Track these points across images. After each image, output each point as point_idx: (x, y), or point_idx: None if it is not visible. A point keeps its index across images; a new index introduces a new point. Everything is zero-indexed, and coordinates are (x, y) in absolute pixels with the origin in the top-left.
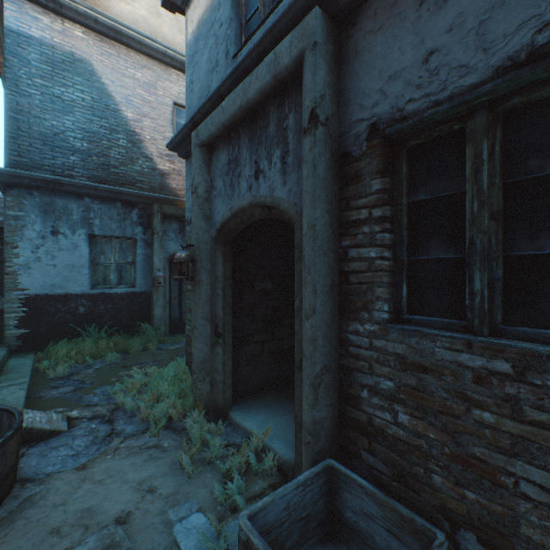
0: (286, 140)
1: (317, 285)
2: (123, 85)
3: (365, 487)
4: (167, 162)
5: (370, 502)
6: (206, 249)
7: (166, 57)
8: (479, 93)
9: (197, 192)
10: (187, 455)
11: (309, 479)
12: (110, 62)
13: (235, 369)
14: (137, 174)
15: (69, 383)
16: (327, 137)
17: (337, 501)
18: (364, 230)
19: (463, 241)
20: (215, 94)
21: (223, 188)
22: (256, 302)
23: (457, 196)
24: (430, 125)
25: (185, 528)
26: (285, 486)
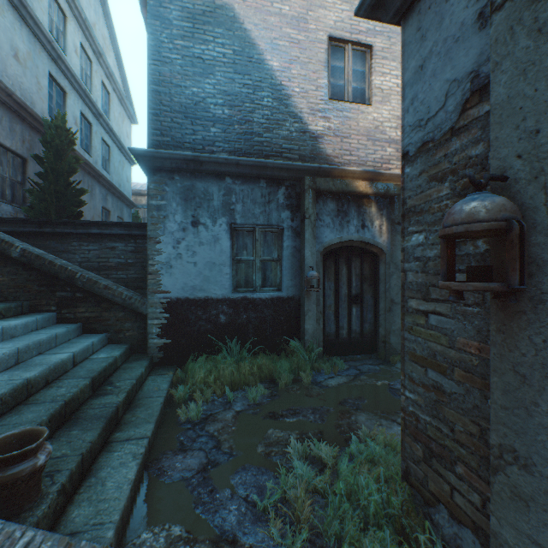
0: None
1: None
2: (267, 27)
3: None
4: (319, 120)
5: None
6: None
7: None
8: None
9: None
10: None
11: None
12: (252, 0)
13: None
14: (283, 140)
15: (200, 442)
16: None
17: None
18: None
19: None
20: None
21: None
22: None
23: None
24: None
25: None
26: None
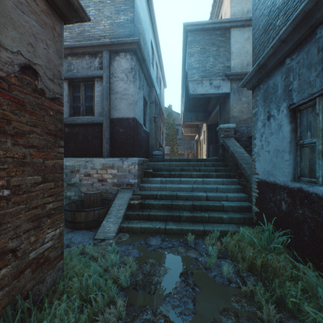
0: None
1: None
2: None
3: None
4: None
5: None
6: None
7: None
8: None
9: None
10: None
11: None
12: None
13: None
14: None
15: (167, 243)
16: None
17: None
18: None
19: None
20: None
21: None
22: None
23: None
24: None
25: None
26: None
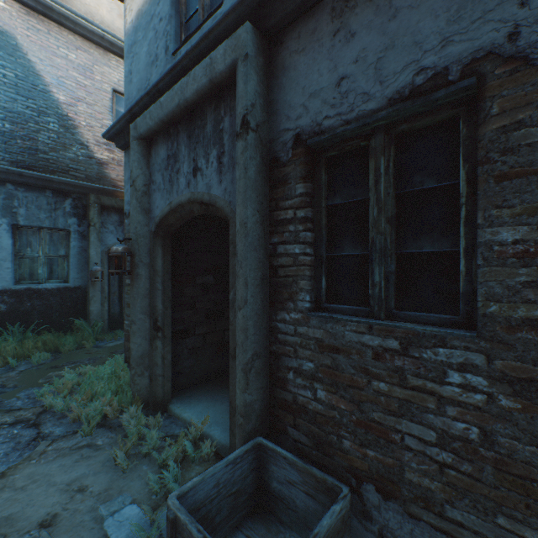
0: (222, 141)
1: (248, 278)
2: (54, 65)
3: (288, 458)
4: (105, 151)
5: (292, 470)
6: (145, 243)
7: (104, 40)
8: (377, 117)
9: (135, 185)
10: (122, 450)
11: (239, 457)
12: (38, 38)
13: (176, 362)
14: (70, 161)
15: None
16: (258, 143)
17: (265, 474)
18: (290, 229)
19: (368, 241)
20: (153, 89)
21: (163, 183)
22: (198, 296)
23: (364, 202)
24: (343, 140)
25: (117, 521)
26: (216, 466)
